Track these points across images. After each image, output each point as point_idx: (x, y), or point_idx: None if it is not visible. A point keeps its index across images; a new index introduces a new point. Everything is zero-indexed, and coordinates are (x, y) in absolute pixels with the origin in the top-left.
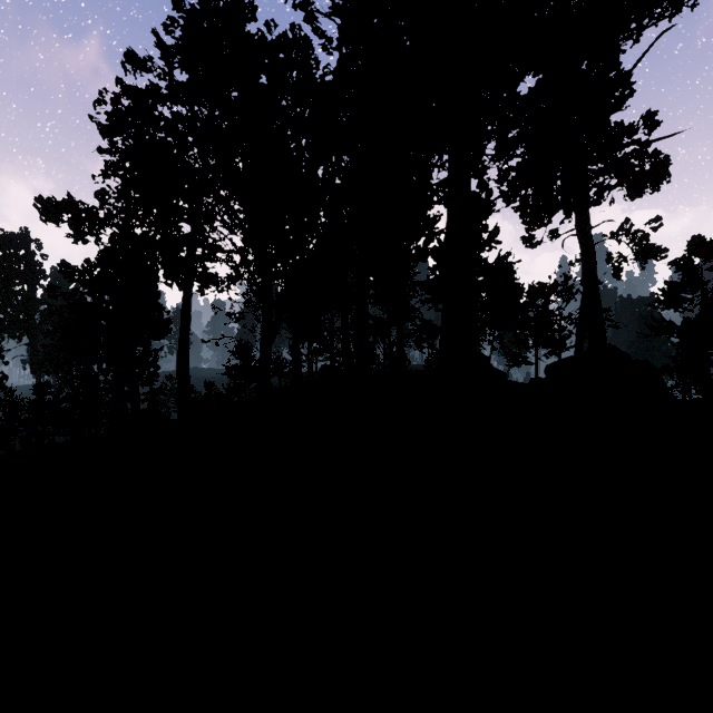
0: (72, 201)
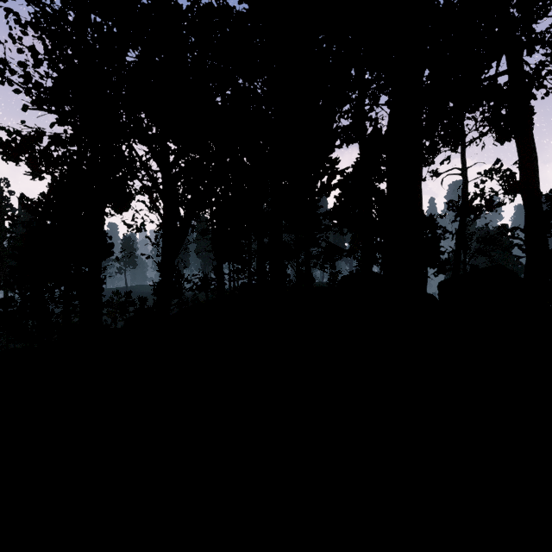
0: None
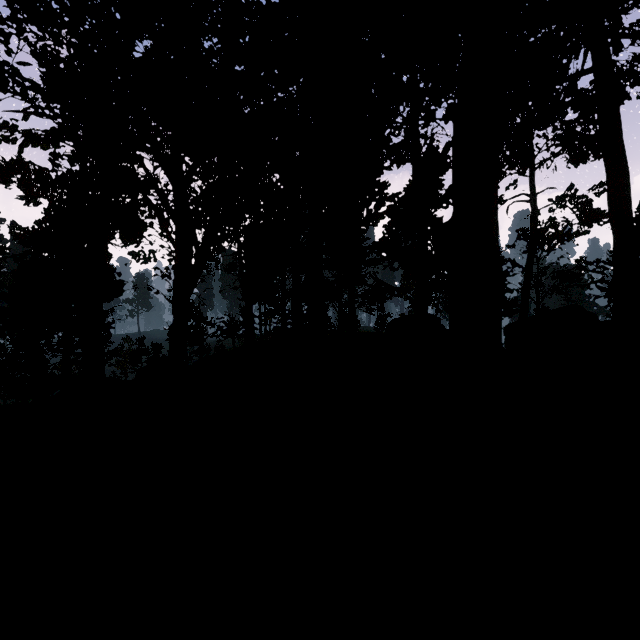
0: (22, 161)
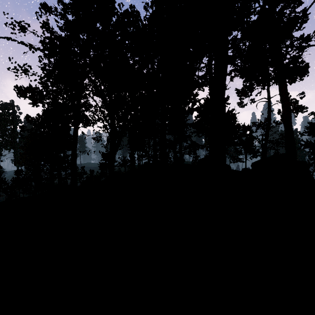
0: (31, 87)
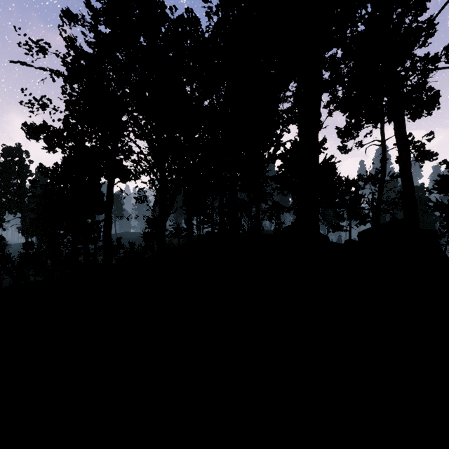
0: (46, 125)
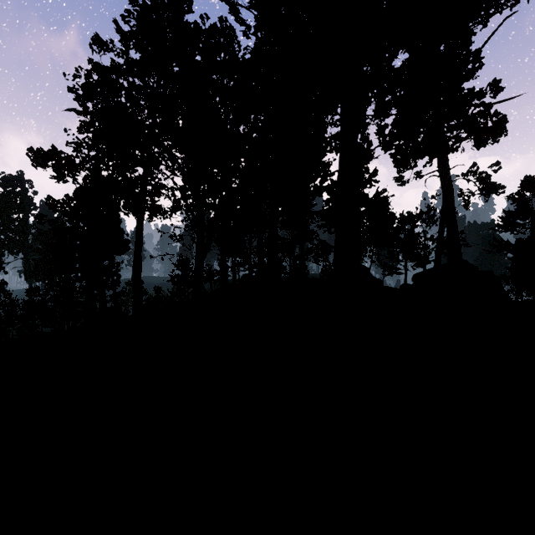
0: (55, 151)
